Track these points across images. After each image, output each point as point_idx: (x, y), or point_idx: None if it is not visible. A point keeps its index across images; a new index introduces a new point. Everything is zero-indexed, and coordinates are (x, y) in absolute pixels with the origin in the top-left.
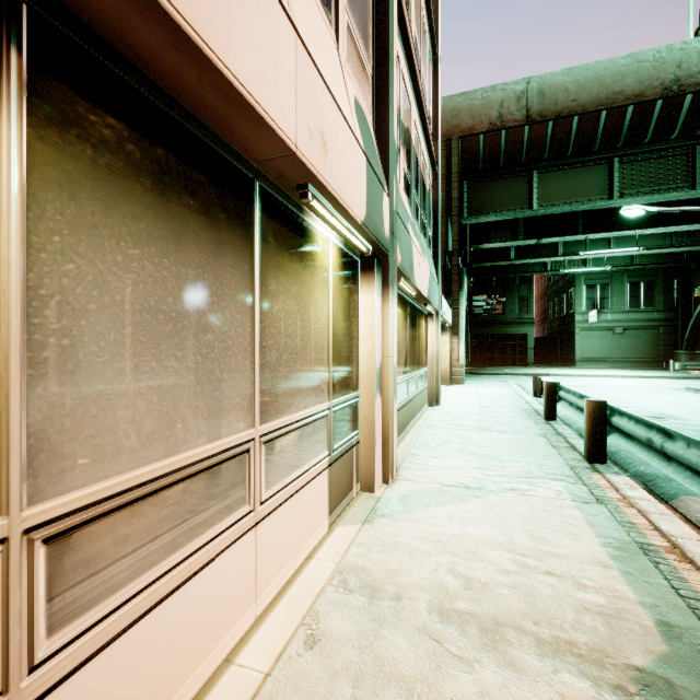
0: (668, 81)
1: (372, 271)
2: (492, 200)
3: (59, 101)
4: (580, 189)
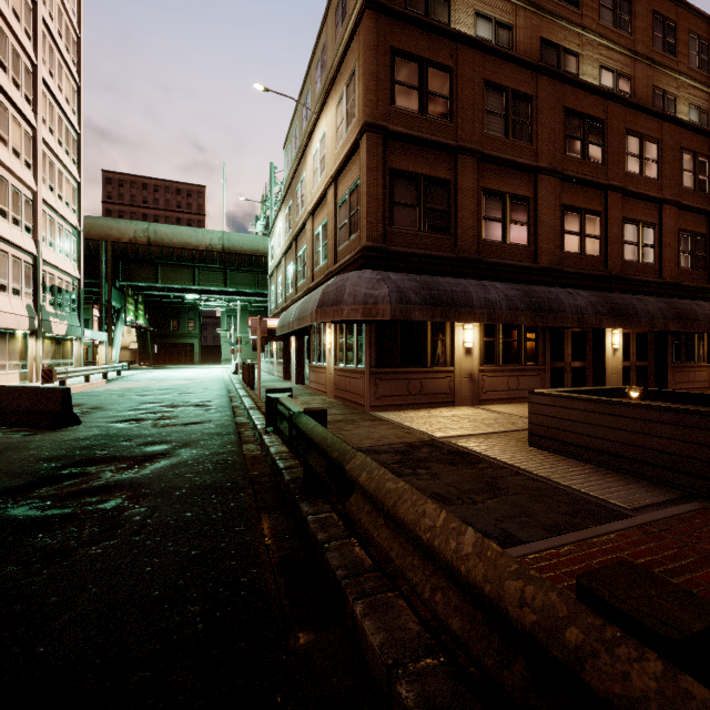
0: (208, 244)
1: (33, 336)
2: (137, 274)
3: None
4: (181, 278)
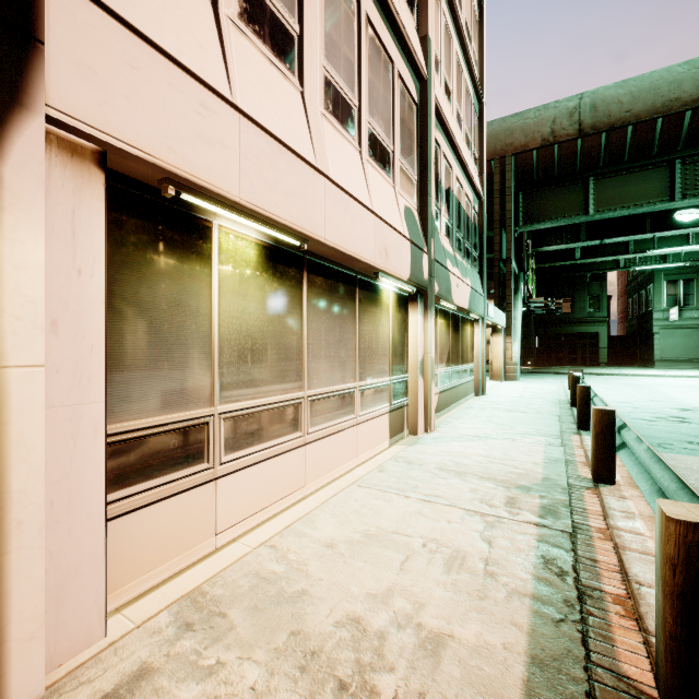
0: None
1: (416, 302)
2: (547, 208)
3: (311, 279)
4: (638, 193)
